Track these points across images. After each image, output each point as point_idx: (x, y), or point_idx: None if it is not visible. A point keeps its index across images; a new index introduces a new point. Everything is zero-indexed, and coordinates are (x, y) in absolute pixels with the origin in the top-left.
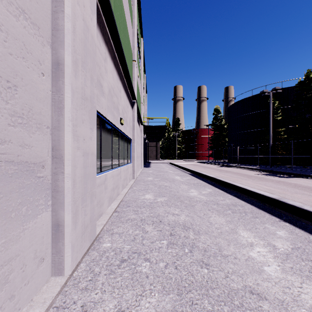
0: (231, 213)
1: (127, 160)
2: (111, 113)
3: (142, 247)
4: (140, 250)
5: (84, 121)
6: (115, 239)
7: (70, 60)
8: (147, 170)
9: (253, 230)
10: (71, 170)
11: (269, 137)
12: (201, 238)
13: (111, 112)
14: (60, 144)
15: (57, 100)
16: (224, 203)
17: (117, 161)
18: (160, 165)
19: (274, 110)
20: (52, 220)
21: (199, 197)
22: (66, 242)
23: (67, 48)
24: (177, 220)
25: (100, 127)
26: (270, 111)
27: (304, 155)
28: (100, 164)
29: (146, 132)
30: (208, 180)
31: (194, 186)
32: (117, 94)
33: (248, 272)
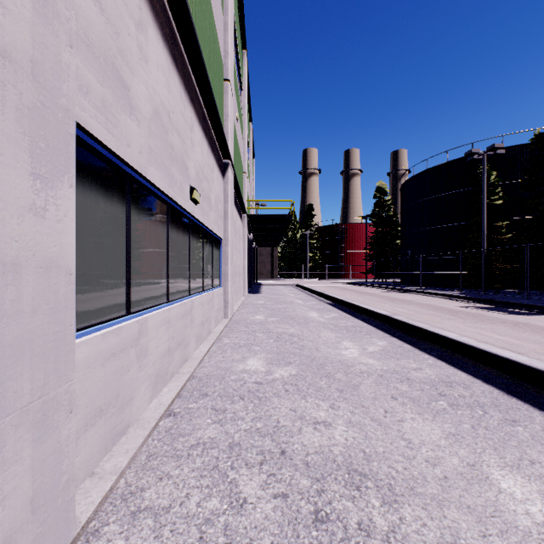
0: (449, 409)
1: (213, 281)
2: (163, 170)
3: None
4: None
5: None
6: (138, 543)
7: None
8: (254, 300)
9: (527, 469)
10: None
11: (482, 237)
12: (405, 520)
13: (163, 168)
14: None
15: None
16: (423, 378)
17: (185, 283)
18: (278, 288)
19: (489, 188)
20: None
21: (365, 363)
22: None
23: None
24: (328, 445)
25: (126, 200)
26: (483, 190)
27: None
28: (126, 293)
29: (253, 229)
30: (374, 321)
31: (349, 335)
32: (183, 131)
33: None
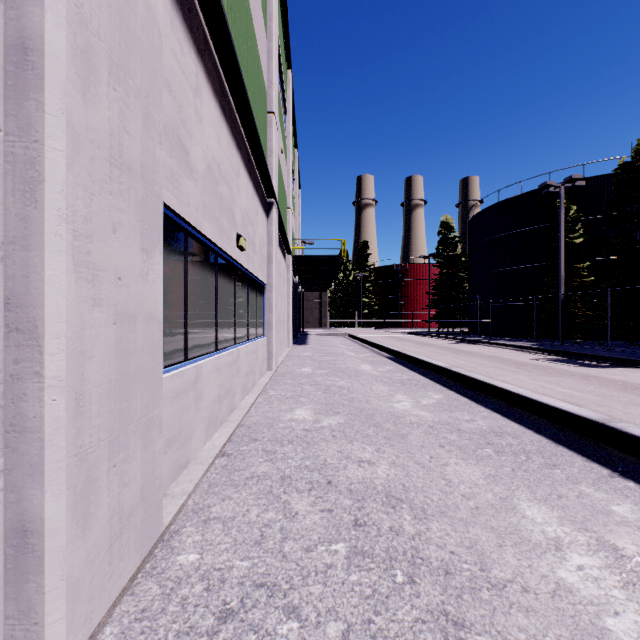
0: (493, 455)
1: (257, 330)
2: (214, 222)
3: (280, 565)
4: (274, 577)
5: (120, 228)
6: (213, 537)
7: (64, 41)
8: (300, 352)
9: (553, 501)
10: (68, 367)
11: (559, 280)
12: (431, 529)
13: (214, 220)
14: (29, 290)
15: (20, 157)
16: (474, 429)
17: (231, 332)
18: (327, 339)
19: (568, 224)
20: (6, 515)
21: (417, 414)
22: (49, 581)
23: (53, 4)
24: (370, 478)
25: (185, 254)
26: (560, 227)
27: (633, 318)
28: (185, 340)
29: (299, 271)
30: (432, 373)
31: (403, 388)
32: (230, 179)
33: (568, 639)
